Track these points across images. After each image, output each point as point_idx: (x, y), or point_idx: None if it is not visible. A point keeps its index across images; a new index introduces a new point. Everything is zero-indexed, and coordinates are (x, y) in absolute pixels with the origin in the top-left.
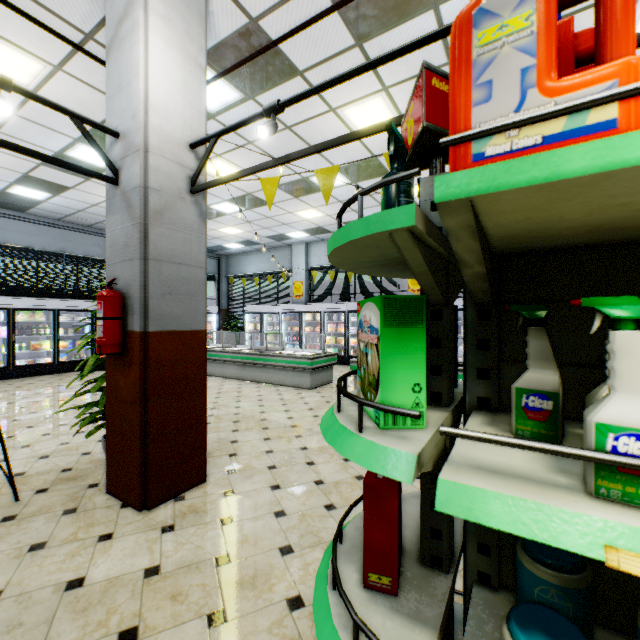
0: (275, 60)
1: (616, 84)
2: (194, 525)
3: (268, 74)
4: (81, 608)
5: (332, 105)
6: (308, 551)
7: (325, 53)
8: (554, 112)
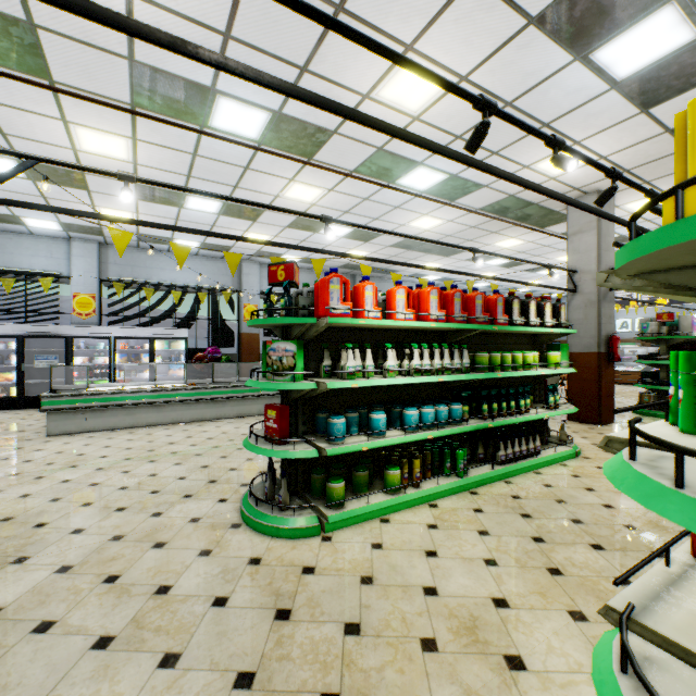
0: (29, 56)
1: (350, 307)
2: (48, 546)
3: (4, 55)
4: (37, 605)
5: (68, 118)
6: (173, 508)
7: (95, 89)
8: (344, 309)
